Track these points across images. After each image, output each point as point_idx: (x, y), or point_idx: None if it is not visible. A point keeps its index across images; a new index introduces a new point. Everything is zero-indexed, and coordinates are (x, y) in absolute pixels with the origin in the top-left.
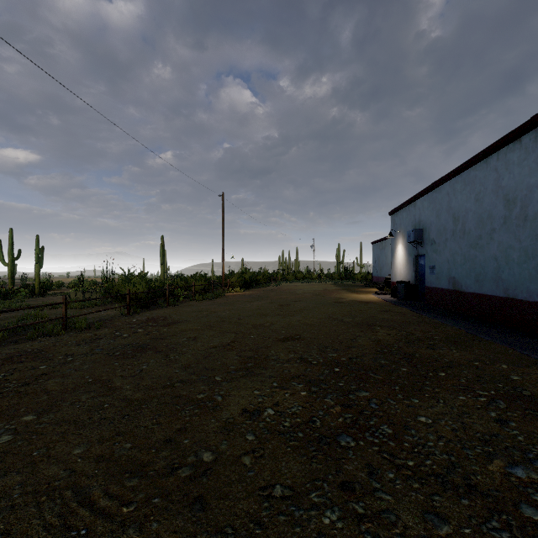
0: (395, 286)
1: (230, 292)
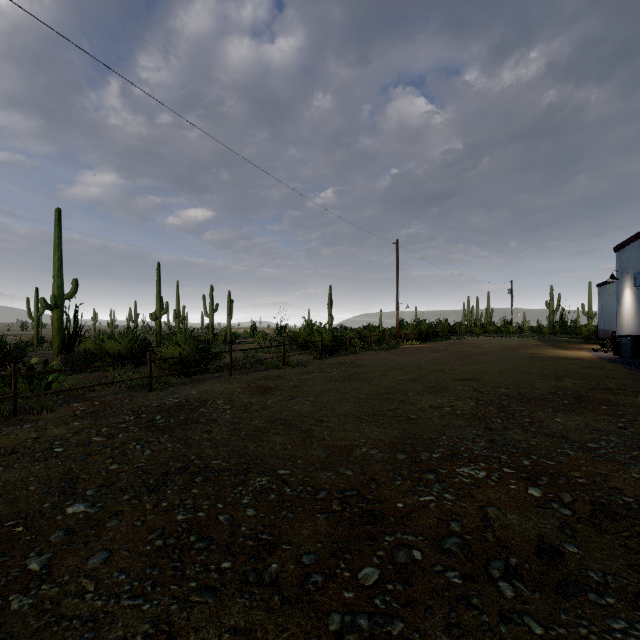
0: (618, 341)
1: (405, 345)
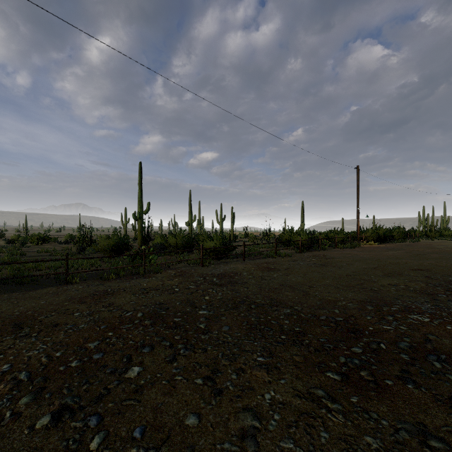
0: None
1: (364, 245)
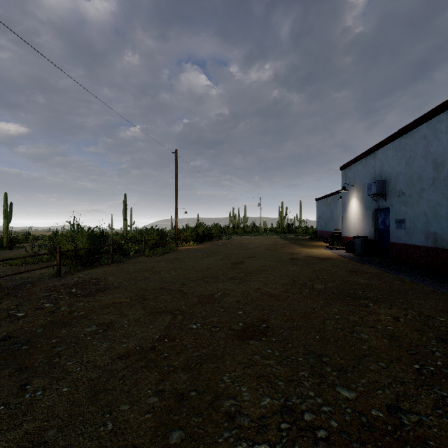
0: (350, 241)
1: (184, 246)
